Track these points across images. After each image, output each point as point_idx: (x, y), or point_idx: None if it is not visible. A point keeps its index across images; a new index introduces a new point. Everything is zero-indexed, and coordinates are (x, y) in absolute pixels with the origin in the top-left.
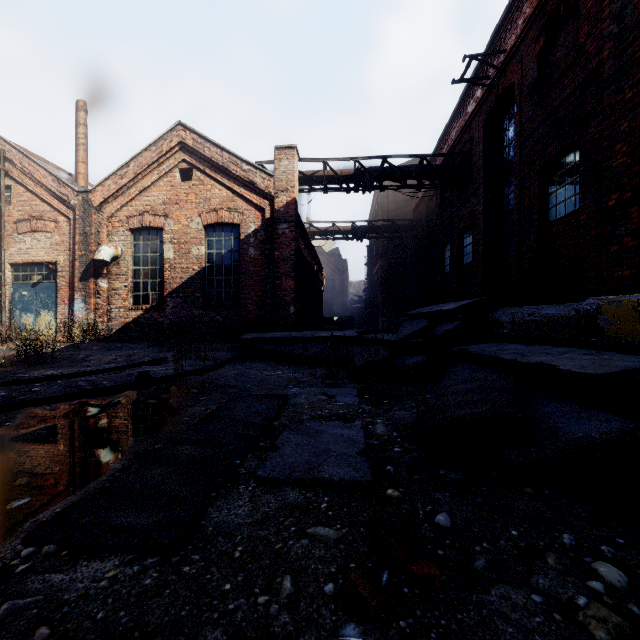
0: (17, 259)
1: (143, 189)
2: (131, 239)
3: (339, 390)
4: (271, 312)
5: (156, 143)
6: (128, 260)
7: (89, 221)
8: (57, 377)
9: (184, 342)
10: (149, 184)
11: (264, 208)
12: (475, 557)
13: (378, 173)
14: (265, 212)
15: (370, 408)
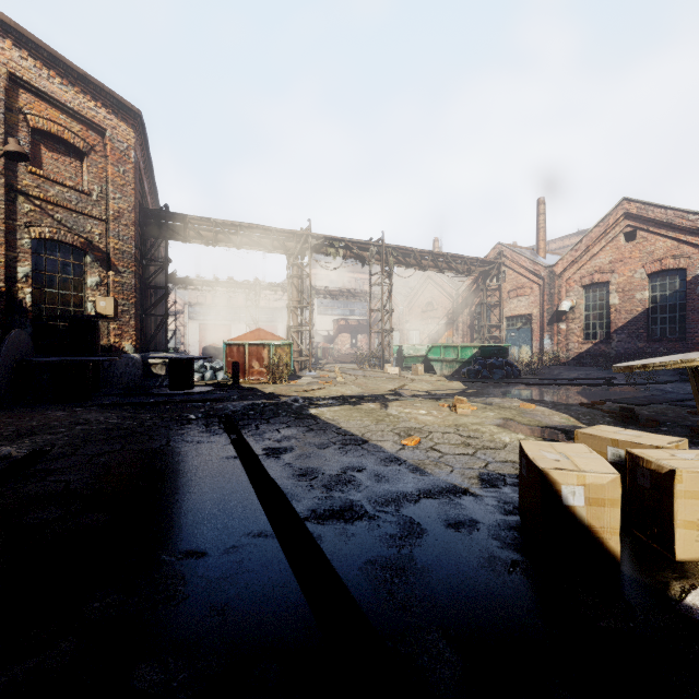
0: (508, 314)
1: (592, 255)
2: (582, 293)
3: None
4: None
5: (603, 220)
6: (580, 308)
7: (553, 285)
8: (559, 379)
9: None
10: (597, 251)
11: None
12: None
13: None
14: None
15: None
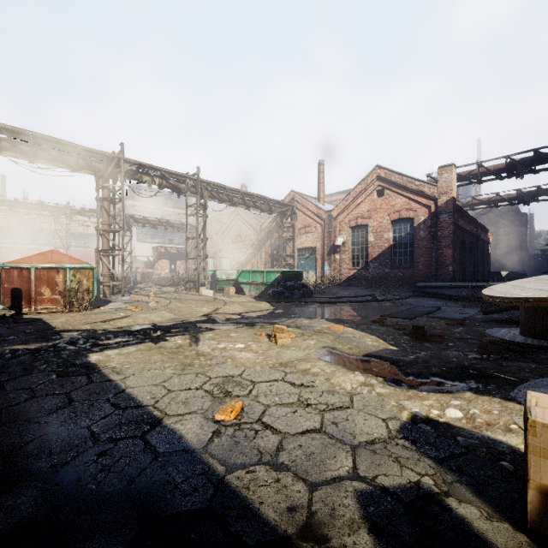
0: (299, 246)
1: (357, 205)
2: (350, 232)
3: (470, 309)
4: (435, 270)
5: (364, 179)
6: (349, 243)
7: (331, 225)
8: (340, 297)
9: (380, 287)
10: (360, 202)
11: (430, 206)
12: (479, 326)
13: (530, 161)
14: (431, 208)
15: (480, 313)
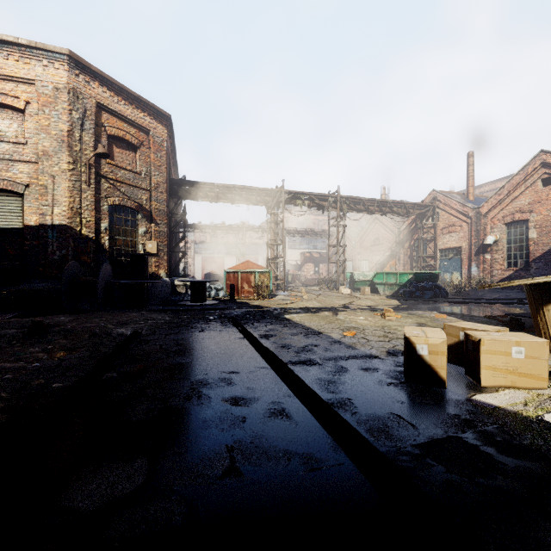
0: (442, 247)
1: (513, 198)
2: (505, 229)
3: None
4: None
5: (523, 169)
6: (503, 242)
7: (479, 223)
8: (480, 299)
9: None
10: (517, 194)
11: None
12: None
13: None
14: None
15: None
